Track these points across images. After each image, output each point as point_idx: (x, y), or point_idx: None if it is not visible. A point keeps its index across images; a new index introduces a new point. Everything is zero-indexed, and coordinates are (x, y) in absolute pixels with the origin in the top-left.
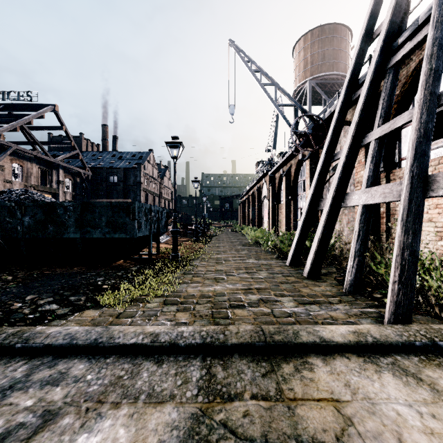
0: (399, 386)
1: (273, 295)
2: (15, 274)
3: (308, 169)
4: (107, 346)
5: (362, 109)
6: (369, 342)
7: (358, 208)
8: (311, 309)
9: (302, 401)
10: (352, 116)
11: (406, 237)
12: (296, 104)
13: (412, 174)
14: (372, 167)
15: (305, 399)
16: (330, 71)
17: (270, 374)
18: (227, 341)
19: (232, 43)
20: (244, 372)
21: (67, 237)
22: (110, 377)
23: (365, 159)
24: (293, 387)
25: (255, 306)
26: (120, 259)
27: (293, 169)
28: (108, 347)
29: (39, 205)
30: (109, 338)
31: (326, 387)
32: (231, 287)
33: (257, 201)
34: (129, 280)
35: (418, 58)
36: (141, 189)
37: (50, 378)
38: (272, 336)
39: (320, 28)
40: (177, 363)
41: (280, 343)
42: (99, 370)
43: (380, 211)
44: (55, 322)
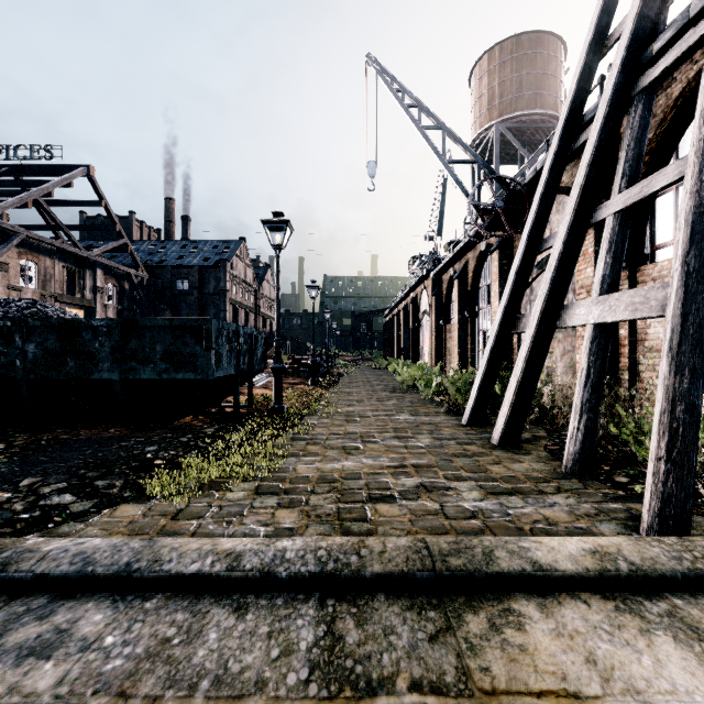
0: (689, 664)
1: (442, 478)
2: (11, 440)
3: (496, 267)
4: (148, 577)
5: (591, 164)
6: (622, 573)
7: (587, 329)
8: (509, 503)
9: (507, 696)
10: (571, 178)
11: (679, 379)
12: (477, 159)
13: (688, 270)
14: (610, 260)
15: (514, 693)
16: (531, 109)
17: (445, 635)
18: (364, 569)
19: (373, 60)
20: (396, 630)
21: (98, 377)
22: (148, 641)
23: (593, 248)
24: (489, 664)
25: (412, 499)
26: (188, 414)
27: (472, 268)
28: (149, 578)
29: (52, 326)
30: (153, 561)
31: (551, 665)
32: (371, 463)
33: (412, 319)
34: (199, 451)
35: (686, 77)
36: (227, 300)
37: (38, 643)
38: (445, 558)
39: (515, 39)
40: (273, 612)
41: (461, 573)
42: (129, 626)
43: (619, 335)
44: (66, 526)
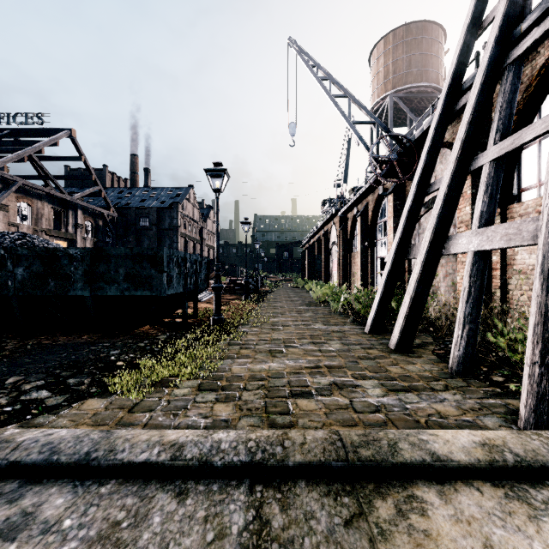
0: None
1: (350, 377)
2: (3, 345)
3: (391, 207)
4: (104, 465)
5: (470, 122)
6: (509, 463)
7: (468, 255)
8: (406, 399)
9: None
10: (452, 135)
11: None
12: (376, 121)
13: None
14: (487, 199)
15: None
16: (418, 82)
17: (358, 520)
18: (287, 459)
19: (293, 42)
20: (315, 515)
21: (73, 295)
22: (100, 524)
23: (471, 191)
24: (398, 548)
25: (326, 395)
26: (146, 324)
27: (371, 208)
28: (105, 466)
29: (37, 253)
30: (108, 451)
31: None
32: (292, 364)
33: (323, 248)
34: (153, 354)
35: (548, 50)
36: (179, 234)
37: (5, 525)
38: (356, 449)
39: (405, 28)
40: (209, 497)
41: (370, 463)
42: (85, 509)
43: (492, 260)
44: (41, 418)
